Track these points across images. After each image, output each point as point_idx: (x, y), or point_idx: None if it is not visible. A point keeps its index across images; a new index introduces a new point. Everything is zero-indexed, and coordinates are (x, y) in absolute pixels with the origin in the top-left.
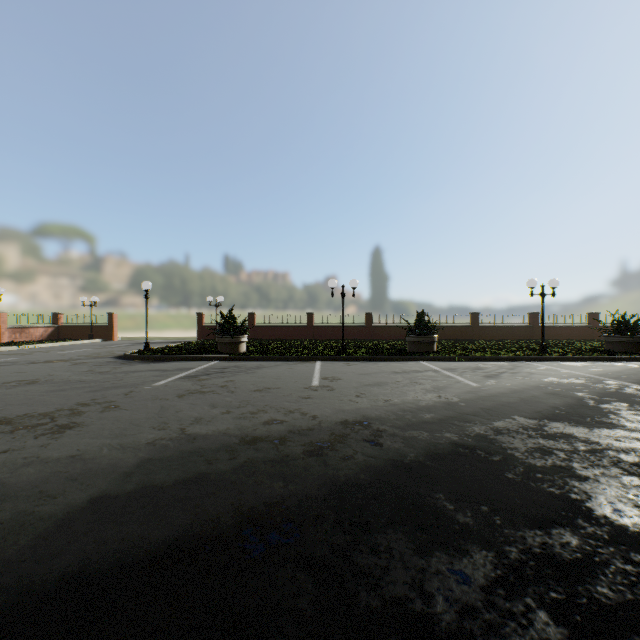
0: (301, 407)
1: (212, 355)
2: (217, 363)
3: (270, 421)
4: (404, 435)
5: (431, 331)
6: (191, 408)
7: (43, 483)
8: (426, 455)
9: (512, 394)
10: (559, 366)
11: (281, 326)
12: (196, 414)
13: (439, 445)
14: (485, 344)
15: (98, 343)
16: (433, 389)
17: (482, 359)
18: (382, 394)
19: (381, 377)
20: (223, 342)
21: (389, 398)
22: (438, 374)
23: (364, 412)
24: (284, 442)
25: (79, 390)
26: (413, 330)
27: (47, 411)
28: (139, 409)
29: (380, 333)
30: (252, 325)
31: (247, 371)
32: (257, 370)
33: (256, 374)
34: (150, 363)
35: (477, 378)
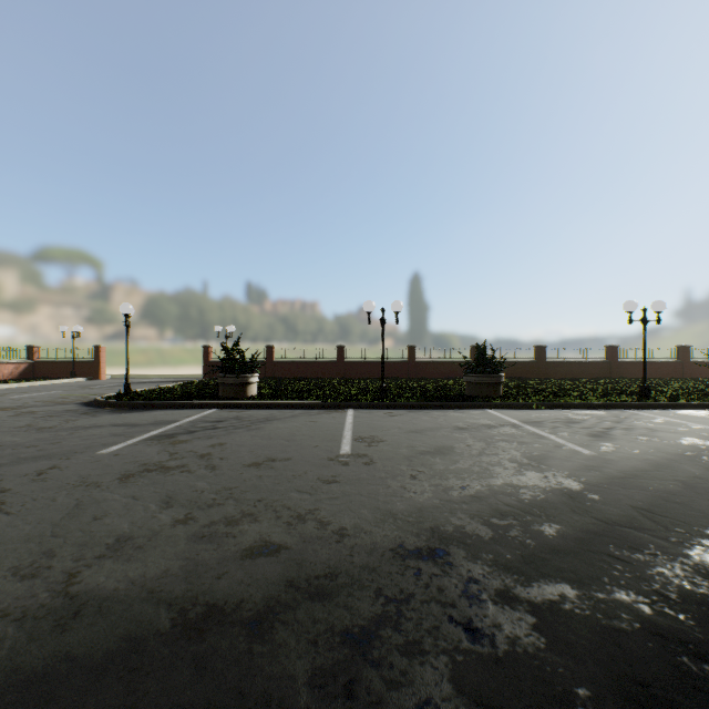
0: (319, 505)
1: (209, 401)
2: (213, 412)
3: (256, 547)
4: (531, 598)
5: (496, 368)
6: (125, 508)
7: None
8: (620, 694)
9: (659, 472)
10: (679, 417)
11: (305, 362)
12: (125, 526)
13: (627, 642)
14: (558, 384)
15: (79, 383)
16: (528, 461)
17: (569, 406)
18: (452, 472)
19: (441, 437)
20: (226, 383)
21: (466, 482)
22: (521, 431)
23: (431, 519)
24: (270, 629)
25: None
26: (473, 367)
27: None
28: (31, 511)
29: (426, 370)
30: (270, 360)
31: (249, 426)
32: (264, 424)
33: (261, 432)
34: (122, 413)
35: (582, 439)
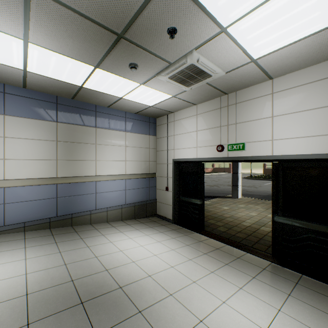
0: None
1: None
2: None
3: None
4: None
5: None
6: None
7: (263, 191)
8: None
9: None
10: None
11: None
12: None
13: None
14: None
15: (227, 174)
16: None
17: None
18: None
19: None
20: None
21: None
22: None
23: None
24: None
25: (247, 183)
26: None
27: (248, 185)
28: (267, 187)
29: None
30: None
31: None
32: None
33: None
34: (255, 180)
35: None
